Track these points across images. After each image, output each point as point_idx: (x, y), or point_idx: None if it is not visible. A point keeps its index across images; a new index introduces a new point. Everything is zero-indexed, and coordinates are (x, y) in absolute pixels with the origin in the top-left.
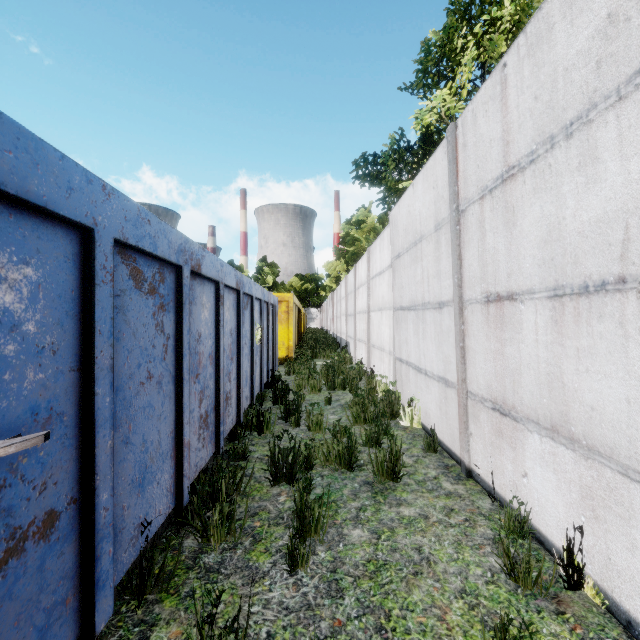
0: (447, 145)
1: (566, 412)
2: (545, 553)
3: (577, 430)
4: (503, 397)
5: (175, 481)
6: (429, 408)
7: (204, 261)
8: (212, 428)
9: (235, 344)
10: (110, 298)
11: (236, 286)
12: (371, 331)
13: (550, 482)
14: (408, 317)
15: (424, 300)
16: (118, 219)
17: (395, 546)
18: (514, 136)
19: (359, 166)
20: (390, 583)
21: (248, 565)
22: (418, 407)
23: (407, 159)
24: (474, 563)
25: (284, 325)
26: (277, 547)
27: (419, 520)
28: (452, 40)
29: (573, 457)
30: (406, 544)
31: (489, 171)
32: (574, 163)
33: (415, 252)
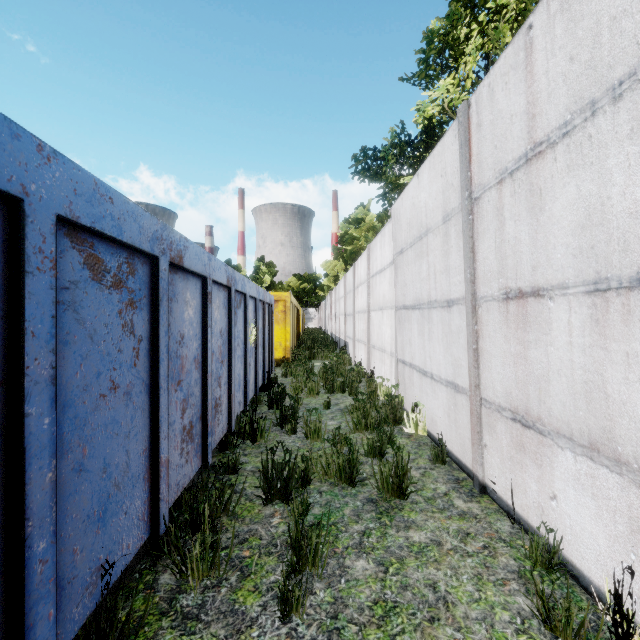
0: (458, 127)
1: (610, 428)
2: (580, 591)
3: (625, 450)
4: (526, 407)
5: (150, 507)
6: (436, 414)
7: (187, 253)
8: (198, 440)
9: (226, 346)
10: (50, 291)
11: (227, 283)
12: (371, 331)
13: (587, 509)
14: (412, 316)
15: (430, 298)
16: (63, 191)
17: (406, 582)
18: (542, 107)
19: (358, 161)
20: (402, 633)
21: (233, 609)
22: (423, 413)
23: (408, 153)
24: (499, 605)
25: (281, 325)
26: (268, 584)
27: (431, 547)
28: (456, 27)
29: (619, 482)
30: (418, 579)
31: (509, 151)
32: (624, 130)
33: (420, 247)
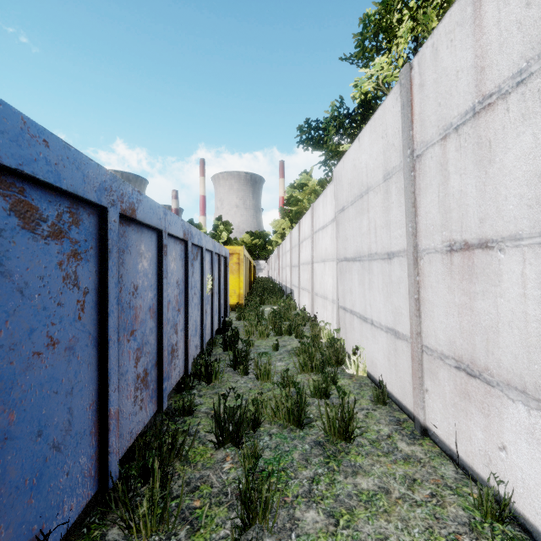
0: (400, 89)
1: None
2: None
3: None
4: (471, 356)
5: (98, 460)
6: (376, 357)
7: (140, 206)
8: (153, 386)
9: (183, 295)
10: None
11: (183, 236)
12: (314, 281)
13: None
14: (353, 268)
15: (371, 251)
16: None
17: (357, 537)
18: (492, 59)
19: (303, 131)
20: None
21: None
22: (363, 355)
23: (346, 125)
24: None
25: (235, 275)
26: (218, 540)
27: (380, 496)
28: (390, 12)
29: None
30: (369, 534)
31: (455, 106)
32: None
33: (361, 204)
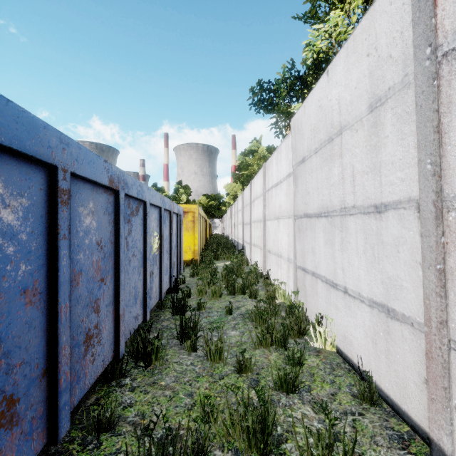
0: None
1: None
2: None
3: None
4: None
5: None
6: (351, 334)
7: None
8: (36, 411)
9: (111, 259)
10: None
11: (109, 183)
12: (267, 238)
13: None
14: (316, 225)
15: (345, 204)
16: None
17: None
18: None
19: (255, 93)
20: None
21: None
22: (331, 326)
23: (298, 86)
24: None
25: (190, 232)
26: None
27: None
28: None
29: None
30: None
31: None
32: None
33: (330, 150)
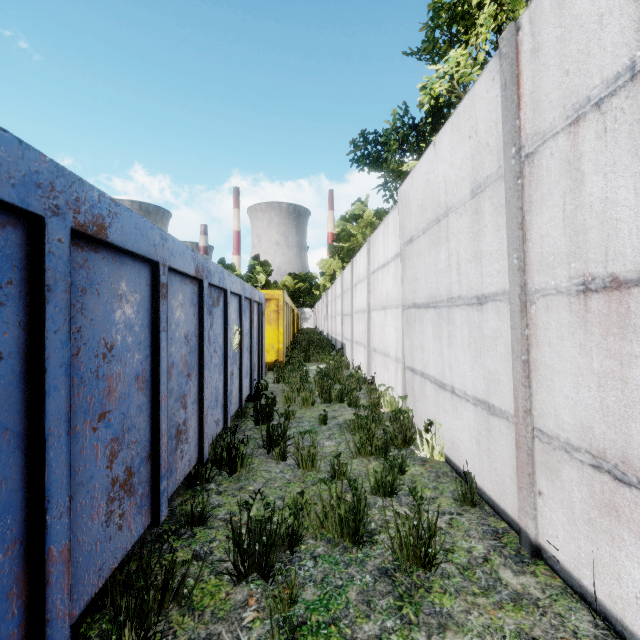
0: (500, 61)
1: None
2: None
3: None
4: (623, 452)
5: (26, 637)
6: (458, 438)
7: (117, 222)
8: (144, 489)
9: (195, 354)
10: None
11: (195, 273)
12: (372, 333)
13: None
14: (425, 317)
15: (451, 294)
16: None
17: None
18: None
19: (357, 146)
20: None
21: None
22: (439, 433)
23: (412, 138)
24: None
25: (273, 326)
26: None
27: None
28: None
29: None
30: None
31: (596, 70)
32: None
33: (437, 232)
